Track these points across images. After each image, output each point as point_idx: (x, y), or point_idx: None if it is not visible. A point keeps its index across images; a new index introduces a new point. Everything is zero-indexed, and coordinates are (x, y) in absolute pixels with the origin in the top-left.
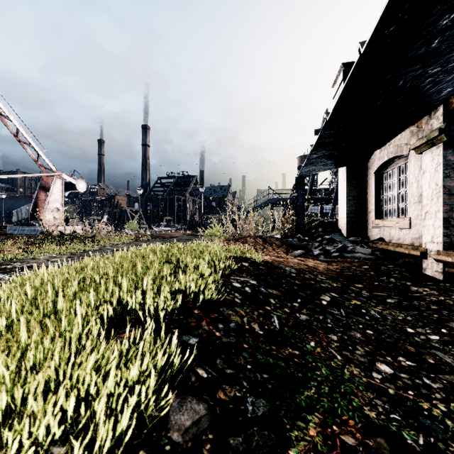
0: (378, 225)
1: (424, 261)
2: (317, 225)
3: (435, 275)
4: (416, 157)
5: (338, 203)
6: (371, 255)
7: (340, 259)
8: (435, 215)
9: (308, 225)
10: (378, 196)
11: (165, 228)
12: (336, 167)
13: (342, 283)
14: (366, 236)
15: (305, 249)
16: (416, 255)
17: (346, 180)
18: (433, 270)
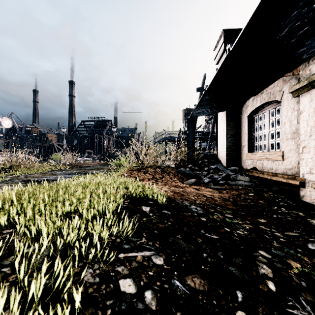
0: (251, 157)
1: (302, 189)
2: (202, 157)
3: (314, 202)
4: (289, 101)
5: (218, 140)
6: (250, 182)
7: (227, 187)
8: (314, 149)
9: (195, 157)
10: (250, 134)
11: (86, 159)
12: (218, 111)
13: (249, 220)
14: (240, 166)
15: (196, 177)
16: (294, 184)
17: (225, 122)
18: (311, 198)
